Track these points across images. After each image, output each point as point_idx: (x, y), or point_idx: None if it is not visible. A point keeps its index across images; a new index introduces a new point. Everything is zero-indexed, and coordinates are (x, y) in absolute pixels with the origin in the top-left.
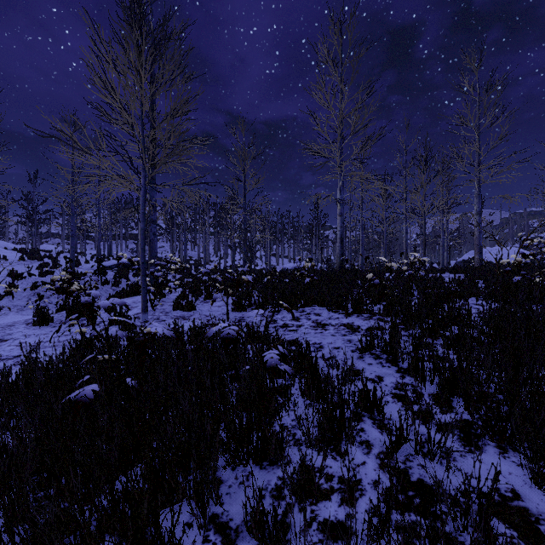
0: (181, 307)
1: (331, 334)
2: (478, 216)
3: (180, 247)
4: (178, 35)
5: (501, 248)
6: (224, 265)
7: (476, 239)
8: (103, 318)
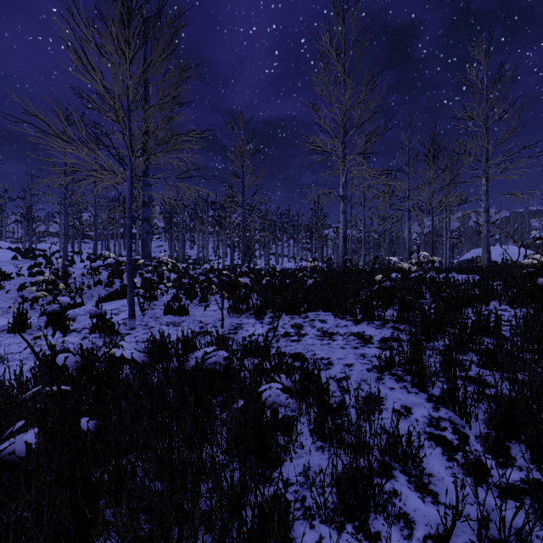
0: (173, 312)
1: (340, 346)
2: (486, 214)
3: (179, 246)
4: (172, 22)
5: (518, 247)
6: (223, 264)
7: (484, 238)
8: (86, 324)
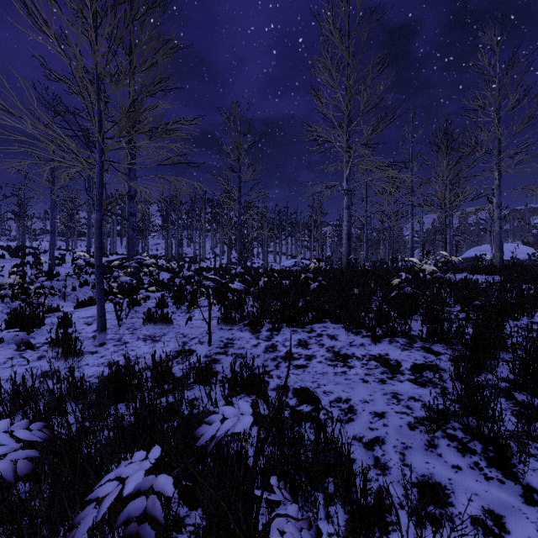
0: (154, 322)
1: (360, 377)
2: (498, 210)
3: (175, 244)
4: None
5: None
6: (220, 262)
7: (496, 235)
8: (49, 338)
